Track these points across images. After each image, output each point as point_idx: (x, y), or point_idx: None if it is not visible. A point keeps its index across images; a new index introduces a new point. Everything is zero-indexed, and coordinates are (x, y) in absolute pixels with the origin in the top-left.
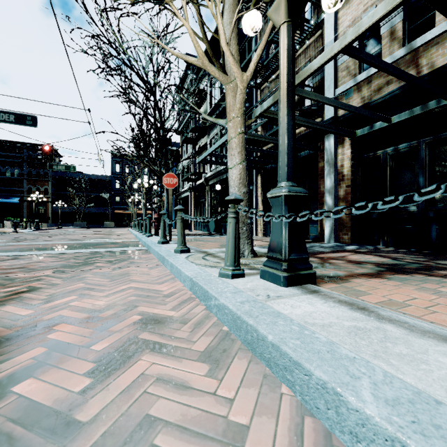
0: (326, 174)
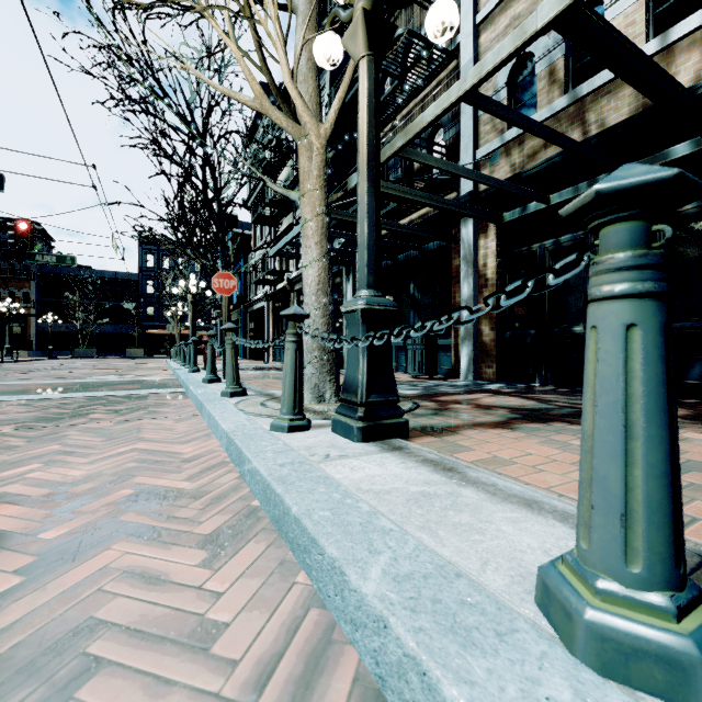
0: (463, 277)
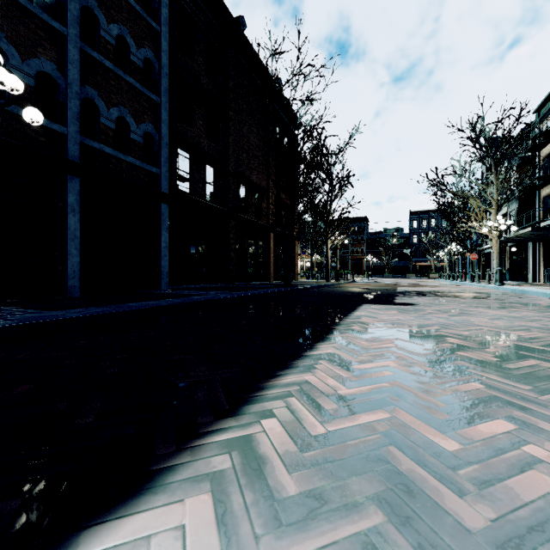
0: None
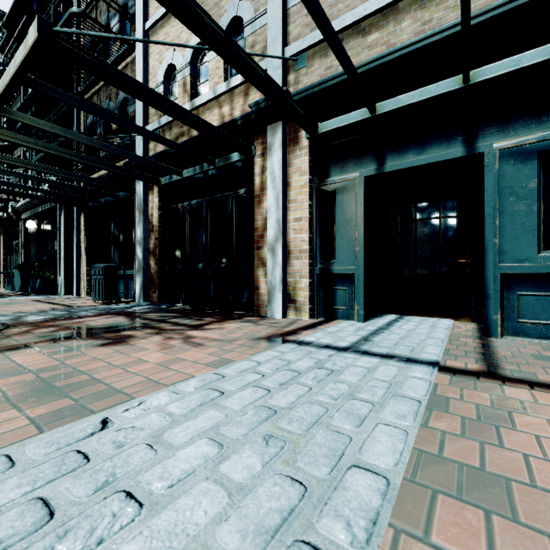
0: (137, 222)
